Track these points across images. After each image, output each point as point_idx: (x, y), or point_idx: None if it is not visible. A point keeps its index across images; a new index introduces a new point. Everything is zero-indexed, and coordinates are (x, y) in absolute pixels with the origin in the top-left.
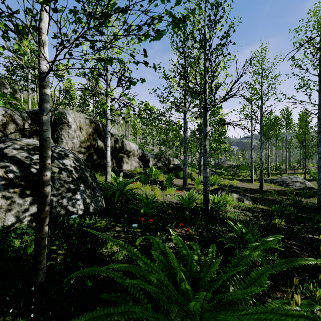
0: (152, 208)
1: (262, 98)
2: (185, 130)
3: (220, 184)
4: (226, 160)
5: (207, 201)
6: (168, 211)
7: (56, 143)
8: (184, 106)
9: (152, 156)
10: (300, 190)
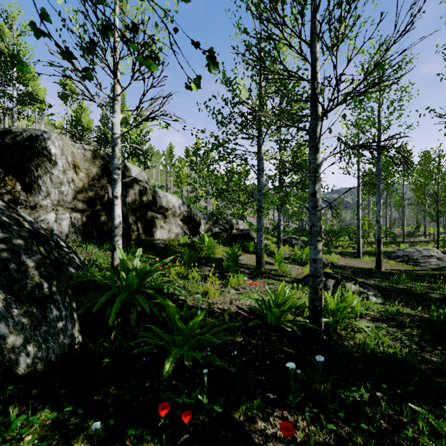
0: (199, 342)
1: (380, 123)
2: (261, 171)
3: None
4: None
5: (319, 313)
6: (235, 338)
7: (28, 192)
8: (259, 128)
9: (204, 216)
10: (440, 271)
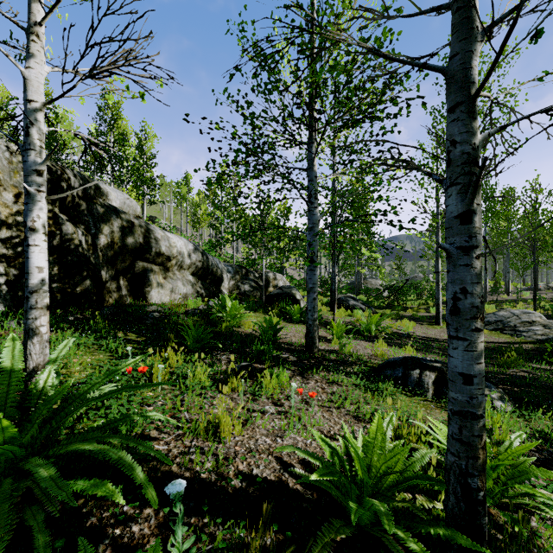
0: None
1: None
2: (313, 198)
3: (383, 332)
4: (368, 277)
5: (479, 505)
6: None
7: None
8: (312, 124)
9: (228, 268)
10: (551, 344)
